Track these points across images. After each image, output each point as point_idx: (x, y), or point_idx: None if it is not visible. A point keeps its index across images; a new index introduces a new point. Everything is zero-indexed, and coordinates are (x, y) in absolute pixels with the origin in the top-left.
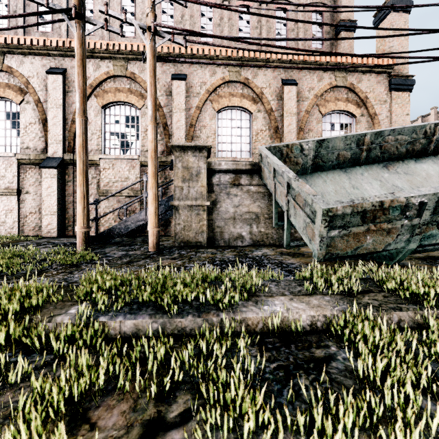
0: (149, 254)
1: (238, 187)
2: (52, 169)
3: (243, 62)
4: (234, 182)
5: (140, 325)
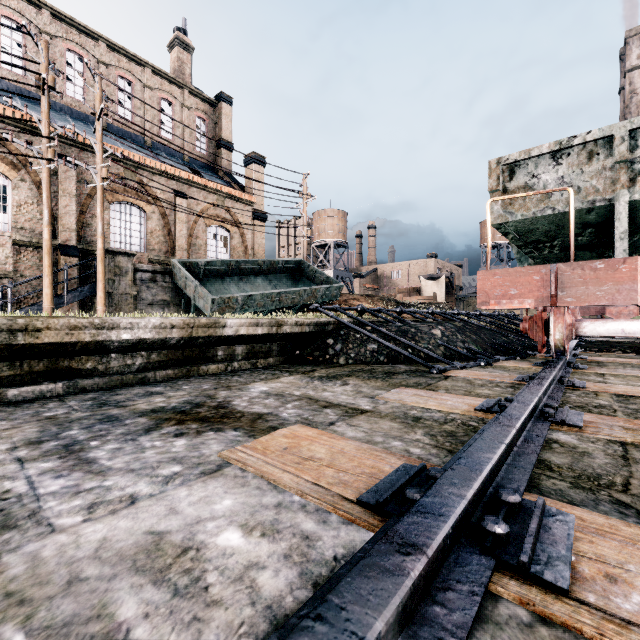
0: None
1: (155, 283)
2: None
3: (139, 165)
4: (152, 279)
5: None
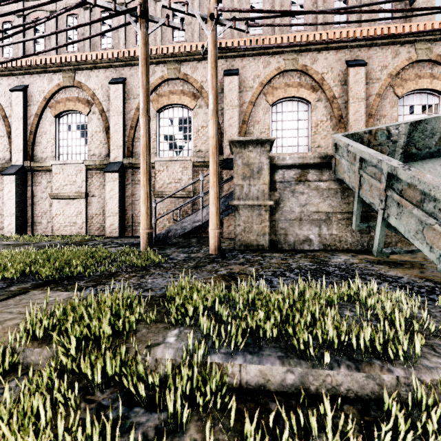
0: (212, 258)
1: (304, 184)
2: (114, 173)
3: (300, 47)
4: (300, 178)
5: (269, 374)
